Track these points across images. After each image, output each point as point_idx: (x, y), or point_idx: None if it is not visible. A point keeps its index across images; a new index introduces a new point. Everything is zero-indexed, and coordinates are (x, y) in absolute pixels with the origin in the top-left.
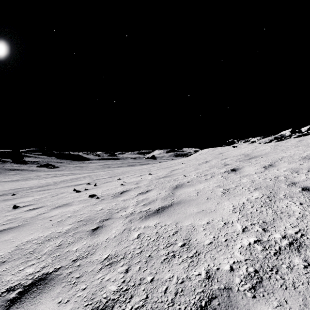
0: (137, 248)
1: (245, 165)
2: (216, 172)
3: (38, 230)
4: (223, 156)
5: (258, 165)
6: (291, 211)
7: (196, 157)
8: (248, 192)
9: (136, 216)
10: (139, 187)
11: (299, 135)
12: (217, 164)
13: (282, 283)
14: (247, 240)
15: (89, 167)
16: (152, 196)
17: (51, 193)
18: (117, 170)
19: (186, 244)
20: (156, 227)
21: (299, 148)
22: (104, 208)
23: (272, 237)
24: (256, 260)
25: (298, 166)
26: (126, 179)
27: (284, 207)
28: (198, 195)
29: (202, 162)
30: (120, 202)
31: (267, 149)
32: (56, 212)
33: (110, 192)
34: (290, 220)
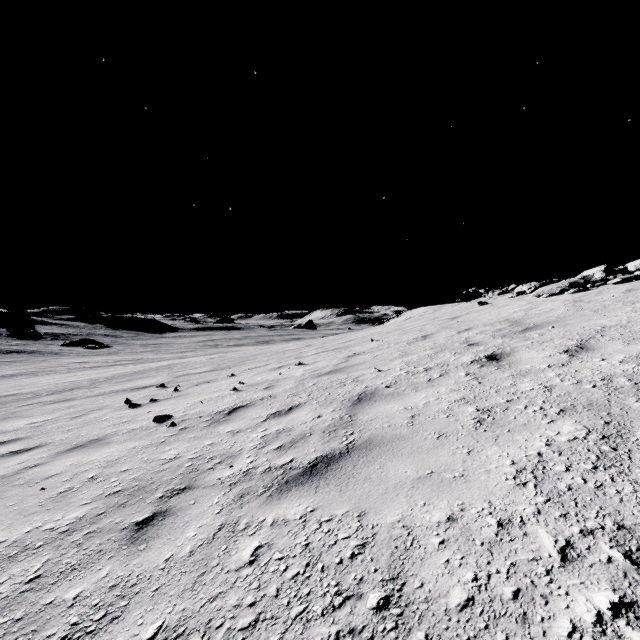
0: (245, 604)
1: (519, 346)
2: (451, 363)
3: (1, 520)
4: (460, 324)
5: (550, 346)
6: None
7: (401, 325)
8: (544, 420)
9: (257, 482)
10: (272, 396)
11: (626, 279)
12: (450, 342)
13: None
14: (587, 602)
15: (175, 347)
16: (302, 424)
17: (73, 409)
18: (232, 354)
19: (393, 603)
20: (306, 525)
21: (636, 308)
22: (182, 453)
23: None
24: None
25: None
26: (247, 377)
27: None
28: (415, 424)
29: (415, 338)
30: (223, 439)
31: (558, 309)
32: (66, 465)
33: (206, 408)
34: None
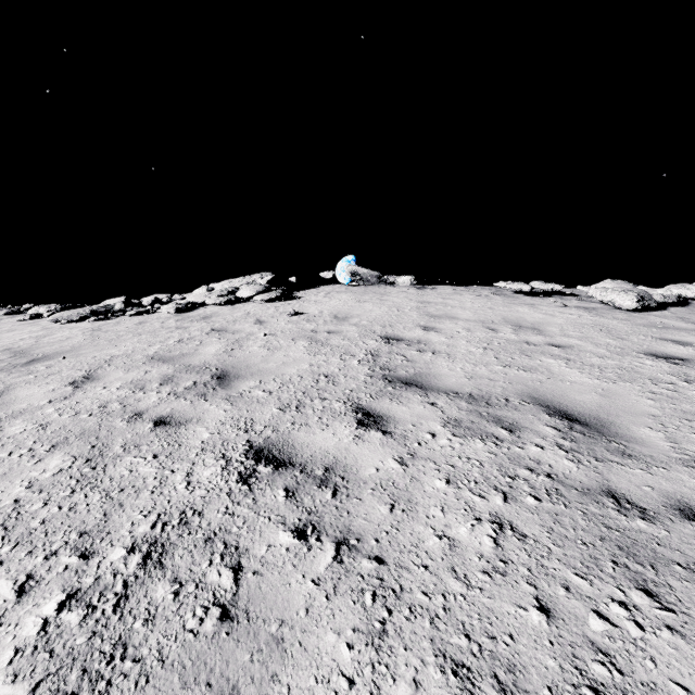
0: None
1: (18, 382)
2: None
3: None
4: None
5: (56, 379)
6: (141, 479)
7: None
8: (31, 462)
9: None
10: None
11: (140, 312)
12: None
13: (138, 673)
14: (37, 619)
15: None
16: None
17: None
18: None
19: None
20: None
21: (142, 339)
22: None
23: (108, 563)
24: (71, 662)
25: (143, 376)
26: None
27: (125, 474)
28: None
29: None
30: None
31: (76, 337)
32: None
33: None
34: (140, 500)
